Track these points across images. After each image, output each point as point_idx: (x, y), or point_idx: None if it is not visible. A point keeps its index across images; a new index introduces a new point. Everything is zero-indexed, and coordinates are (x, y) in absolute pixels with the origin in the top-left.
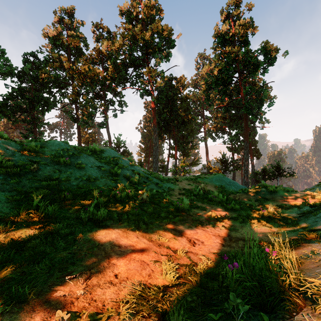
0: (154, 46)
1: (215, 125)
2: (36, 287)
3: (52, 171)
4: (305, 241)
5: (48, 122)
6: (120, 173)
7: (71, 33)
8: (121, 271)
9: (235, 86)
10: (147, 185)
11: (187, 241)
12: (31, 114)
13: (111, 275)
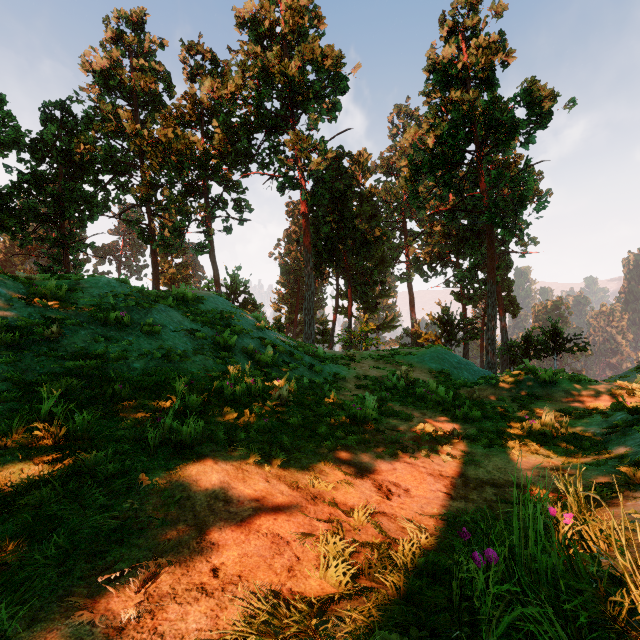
0: (305, 90)
1: (428, 248)
2: (29, 600)
3: (91, 340)
4: (626, 488)
5: (93, 243)
6: (236, 344)
7: (139, 63)
8: (227, 560)
9: (470, 170)
10: (290, 368)
11: (374, 488)
12: (59, 225)
13: (203, 570)
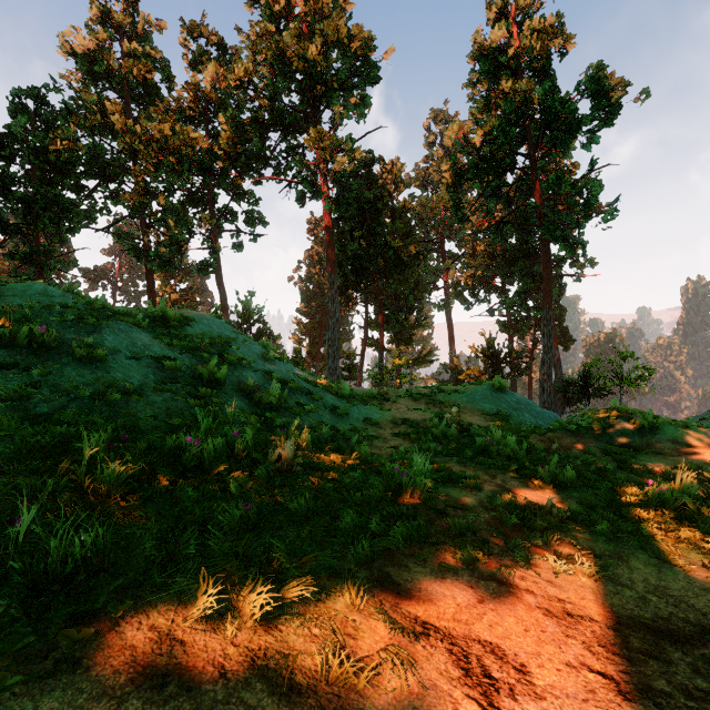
0: (329, 78)
1: (471, 271)
2: None
3: None
4: None
5: (76, 260)
6: (229, 378)
7: (131, 47)
8: None
9: (521, 177)
10: (305, 411)
11: (454, 669)
12: (32, 239)
13: None
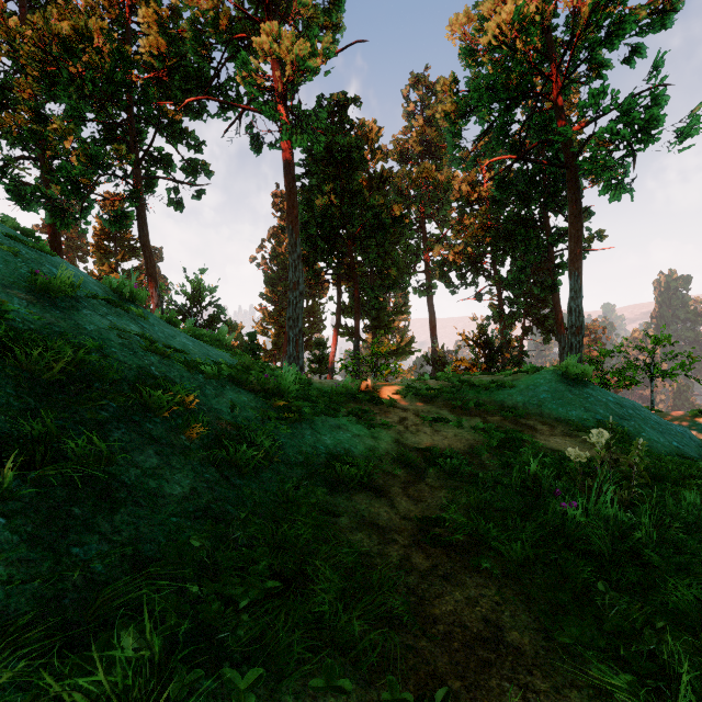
0: None
1: (459, 247)
2: None
3: None
4: None
5: None
6: None
7: None
8: None
9: (535, 114)
10: None
11: None
12: None
13: None
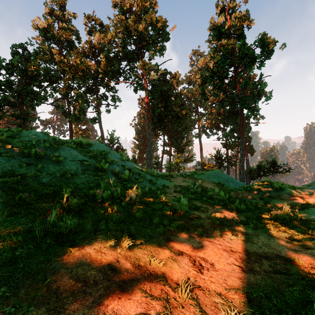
0: (148, 39)
1: (209, 121)
2: None
3: (17, 165)
4: None
5: (39, 117)
6: (108, 168)
7: (62, 25)
8: None
9: (231, 81)
10: (138, 182)
11: (190, 263)
12: (21, 108)
13: None
